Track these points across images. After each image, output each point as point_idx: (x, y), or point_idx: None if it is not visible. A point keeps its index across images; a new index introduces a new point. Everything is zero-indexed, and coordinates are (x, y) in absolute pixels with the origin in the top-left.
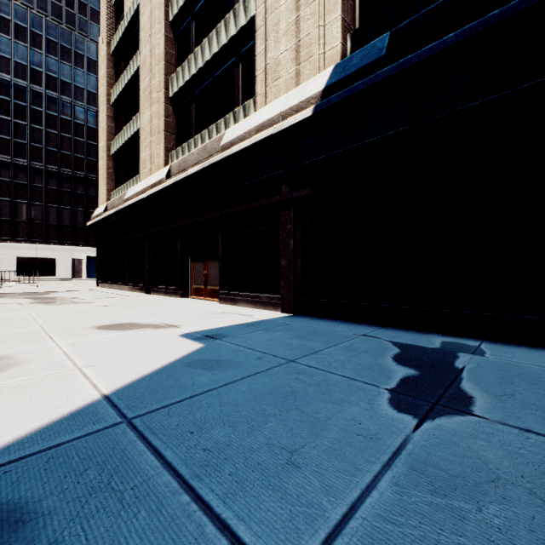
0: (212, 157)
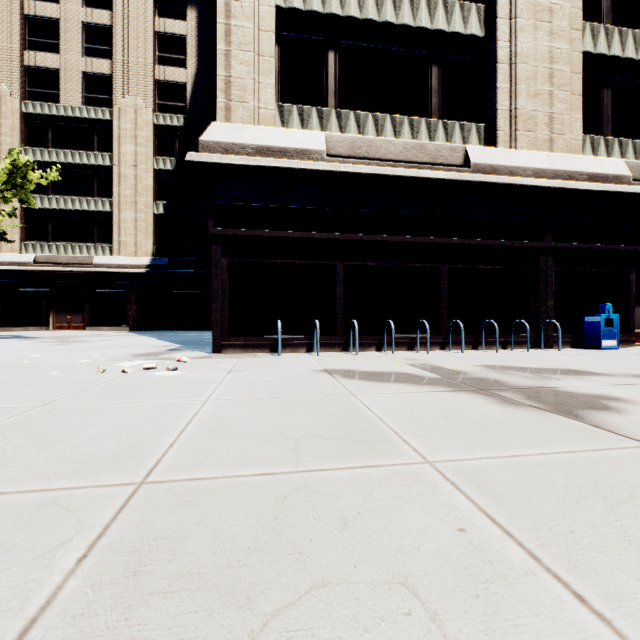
0: (86, 266)
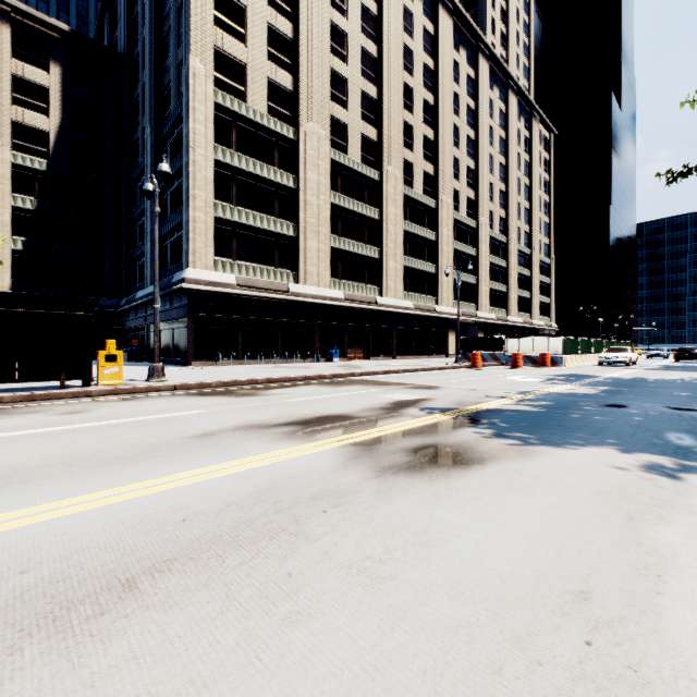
0: None
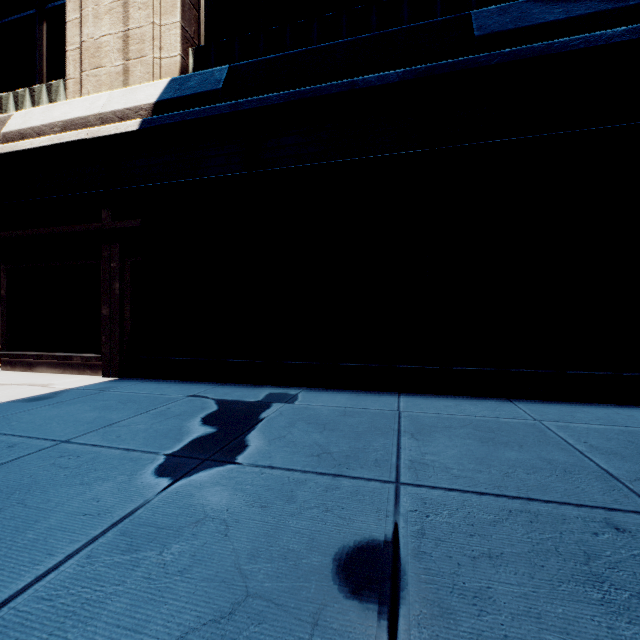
0: None
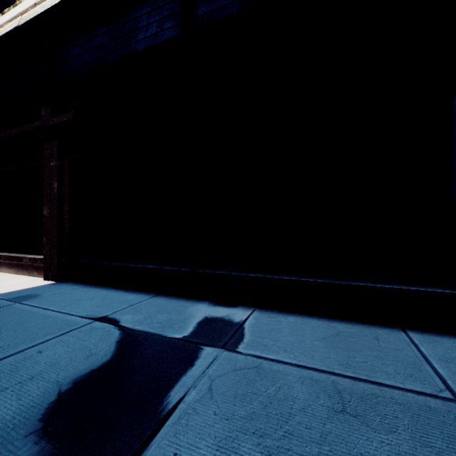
0: None
